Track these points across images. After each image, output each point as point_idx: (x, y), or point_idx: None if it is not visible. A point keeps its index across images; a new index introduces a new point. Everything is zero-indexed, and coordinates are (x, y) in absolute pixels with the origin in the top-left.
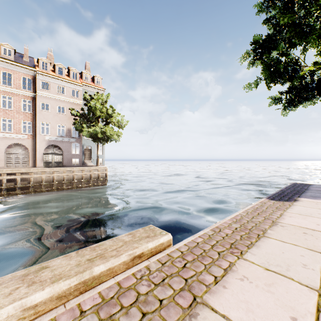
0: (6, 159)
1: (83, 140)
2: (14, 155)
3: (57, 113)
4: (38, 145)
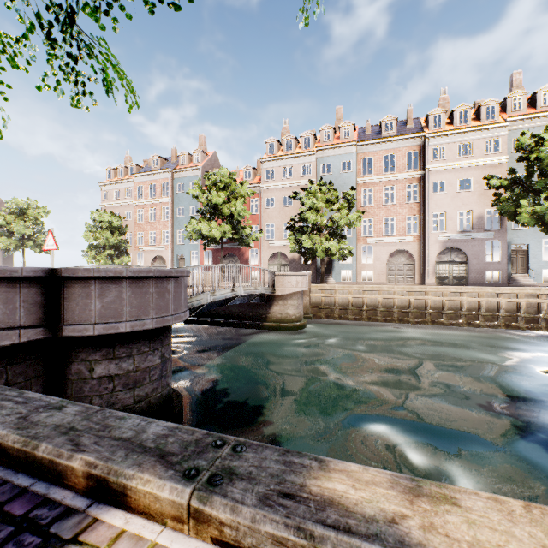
0: (387, 272)
1: (508, 234)
2: (396, 266)
3: (457, 192)
4: (427, 249)
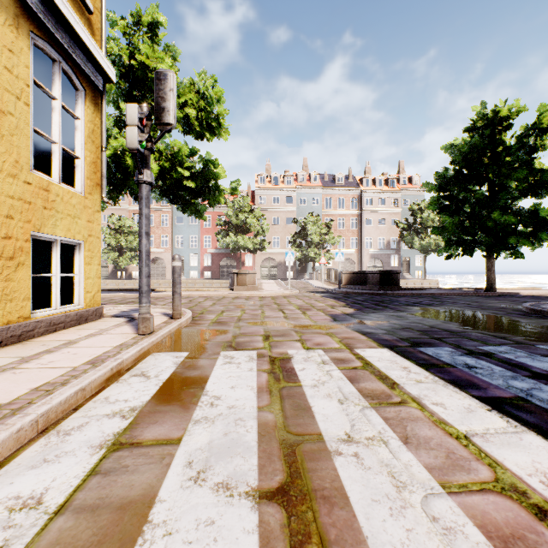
0: None
1: (401, 251)
2: (345, 268)
3: (378, 226)
4: (363, 259)
